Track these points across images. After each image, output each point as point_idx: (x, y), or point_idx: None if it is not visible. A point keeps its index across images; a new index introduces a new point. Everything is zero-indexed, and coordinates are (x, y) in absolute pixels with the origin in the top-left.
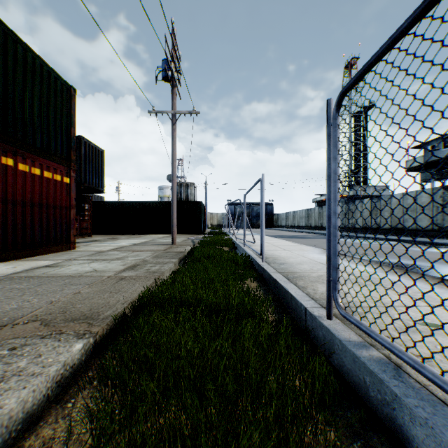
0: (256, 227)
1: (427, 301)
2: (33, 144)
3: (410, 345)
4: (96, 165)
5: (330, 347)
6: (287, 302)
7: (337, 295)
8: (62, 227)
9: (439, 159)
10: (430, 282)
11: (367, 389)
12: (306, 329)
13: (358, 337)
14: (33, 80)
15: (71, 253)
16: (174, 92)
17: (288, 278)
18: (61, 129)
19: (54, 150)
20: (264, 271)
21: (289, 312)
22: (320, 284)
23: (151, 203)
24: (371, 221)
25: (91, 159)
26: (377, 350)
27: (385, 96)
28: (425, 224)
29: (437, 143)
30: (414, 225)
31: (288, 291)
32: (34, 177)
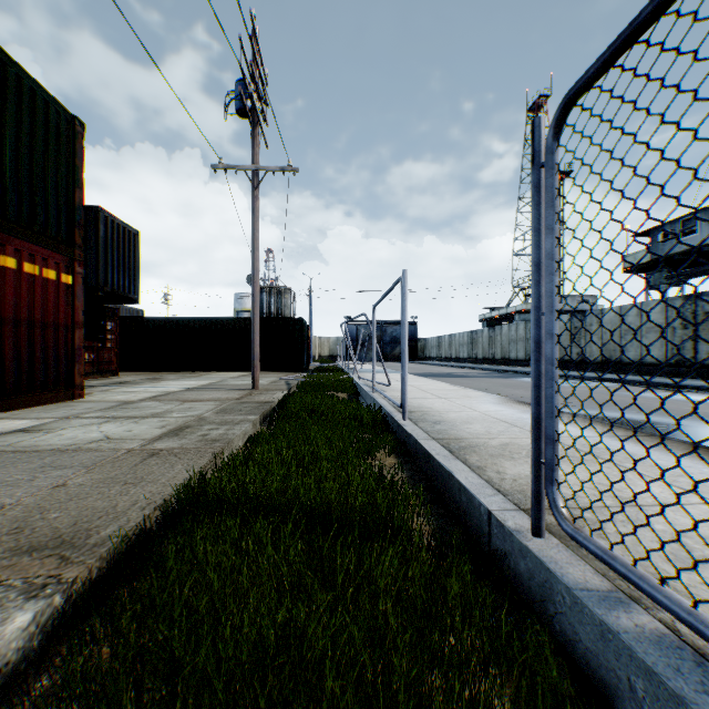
0: (391, 359)
1: (701, 493)
2: (2, 214)
3: (706, 596)
4: (125, 256)
5: (543, 596)
6: (451, 496)
7: (554, 492)
8: (59, 361)
9: (674, 253)
10: (691, 455)
11: (637, 705)
12: (495, 558)
13: (601, 579)
14: (2, 101)
15: (73, 404)
16: (256, 135)
17: (451, 449)
18: (58, 191)
19: (43, 227)
20: (407, 436)
21: (455, 514)
22: (508, 461)
23: (220, 320)
24: (571, 350)
25: (116, 247)
26: (647, 611)
27: (675, 88)
28: (656, 355)
29: (671, 228)
30: (637, 357)
31: (453, 476)
32: (5, 272)
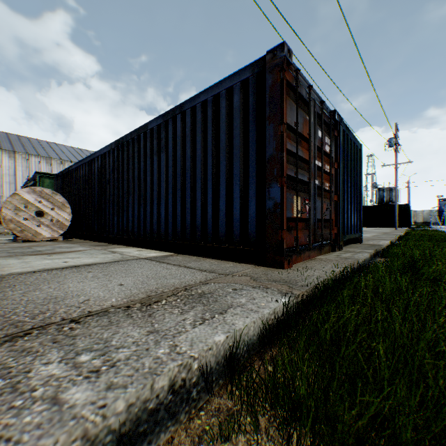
0: None
1: None
2: None
3: None
4: None
5: None
6: None
7: None
8: None
9: None
10: None
11: None
12: None
13: None
14: None
15: None
16: (396, 154)
17: None
18: None
19: None
20: None
21: None
22: None
23: (365, 207)
24: None
25: None
26: None
27: None
28: None
29: None
30: None
31: None
32: None
